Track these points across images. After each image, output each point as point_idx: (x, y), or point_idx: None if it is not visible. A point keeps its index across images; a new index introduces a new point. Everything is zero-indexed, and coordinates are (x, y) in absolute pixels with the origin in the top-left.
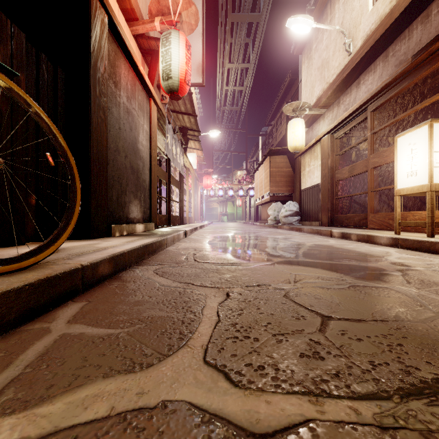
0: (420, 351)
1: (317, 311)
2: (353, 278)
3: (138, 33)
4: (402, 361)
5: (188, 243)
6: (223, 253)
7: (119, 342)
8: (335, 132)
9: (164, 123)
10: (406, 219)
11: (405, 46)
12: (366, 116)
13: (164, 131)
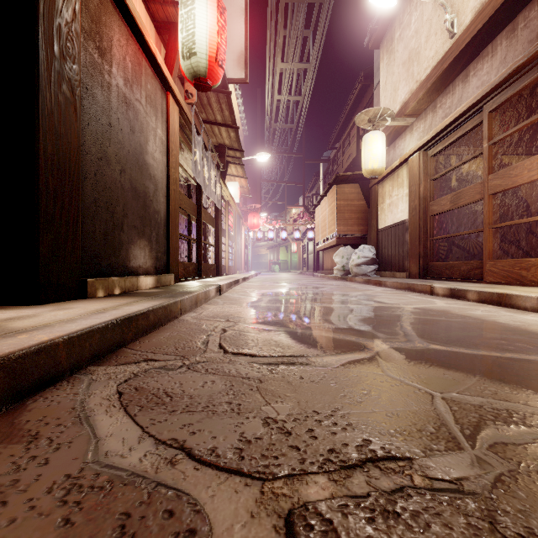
0: None
1: None
2: None
3: None
4: None
5: (221, 305)
6: (274, 328)
7: None
8: (429, 148)
9: (191, 134)
10: None
11: None
12: (480, 120)
13: (192, 146)
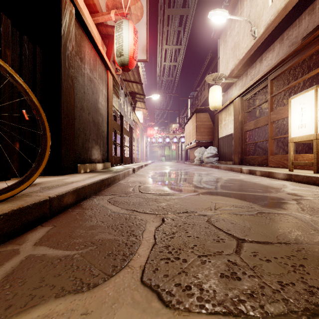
0: (318, 271)
1: (233, 235)
2: (260, 206)
3: (99, 22)
4: (306, 281)
5: (136, 177)
6: (161, 185)
7: (72, 263)
8: (244, 96)
9: (118, 89)
10: (297, 159)
11: (296, 32)
12: (267, 83)
13: (118, 95)
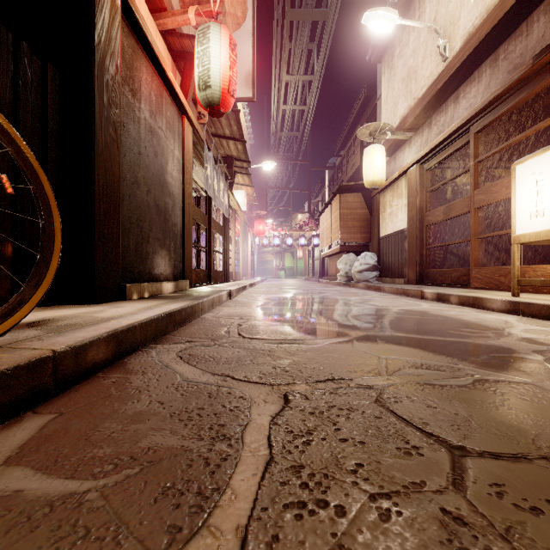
0: None
1: (437, 436)
2: (474, 365)
3: (167, 28)
4: None
5: (233, 307)
6: (279, 323)
7: (77, 518)
8: (425, 162)
9: (202, 150)
10: (524, 275)
11: (521, 46)
12: (468, 139)
13: (202, 160)
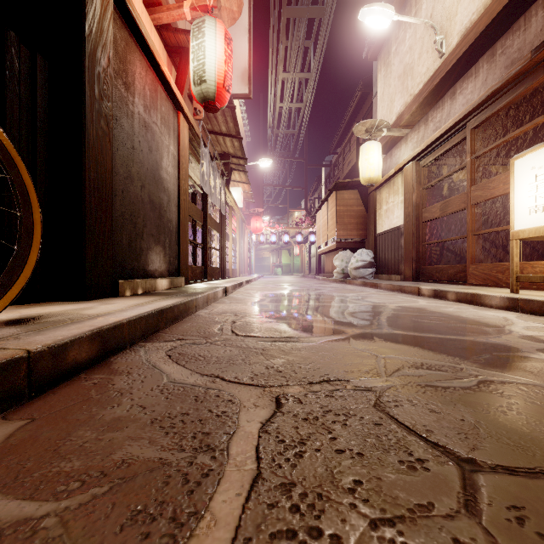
0: None
1: (443, 446)
2: (477, 365)
3: (162, 23)
4: None
5: (228, 304)
6: (274, 320)
7: None
8: (421, 159)
9: (198, 146)
10: (522, 271)
11: (519, 40)
12: (465, 135)
13: (199, 157)
